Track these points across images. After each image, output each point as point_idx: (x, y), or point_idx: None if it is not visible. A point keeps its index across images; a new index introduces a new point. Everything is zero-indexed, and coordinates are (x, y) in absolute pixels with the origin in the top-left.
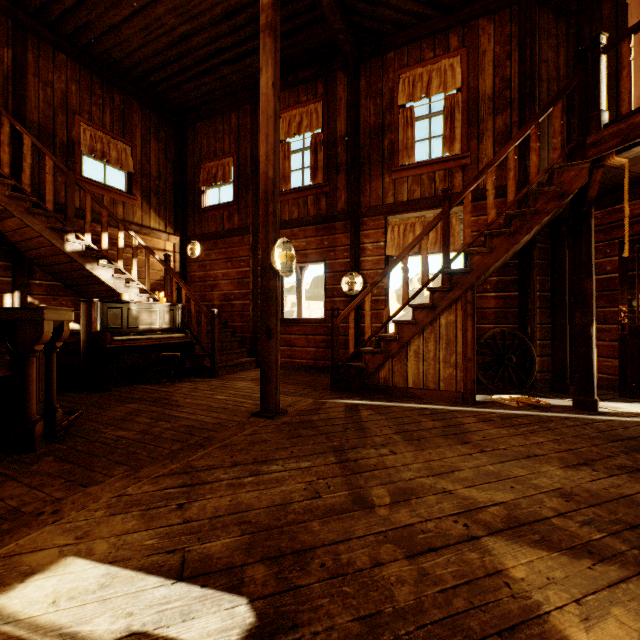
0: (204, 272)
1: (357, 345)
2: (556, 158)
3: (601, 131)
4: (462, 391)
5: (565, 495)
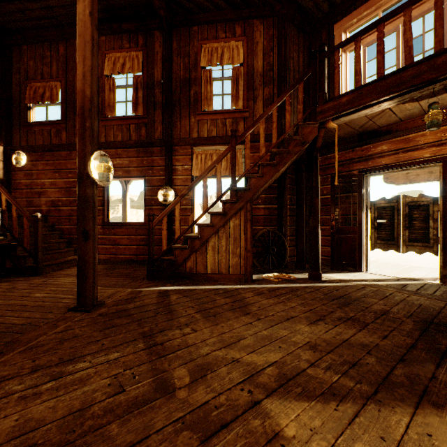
0: (31, 180)
1: (170, 242)
2: (300, 118)
3: (324, 105)
4: (244, 273)
5: (313, 347)
